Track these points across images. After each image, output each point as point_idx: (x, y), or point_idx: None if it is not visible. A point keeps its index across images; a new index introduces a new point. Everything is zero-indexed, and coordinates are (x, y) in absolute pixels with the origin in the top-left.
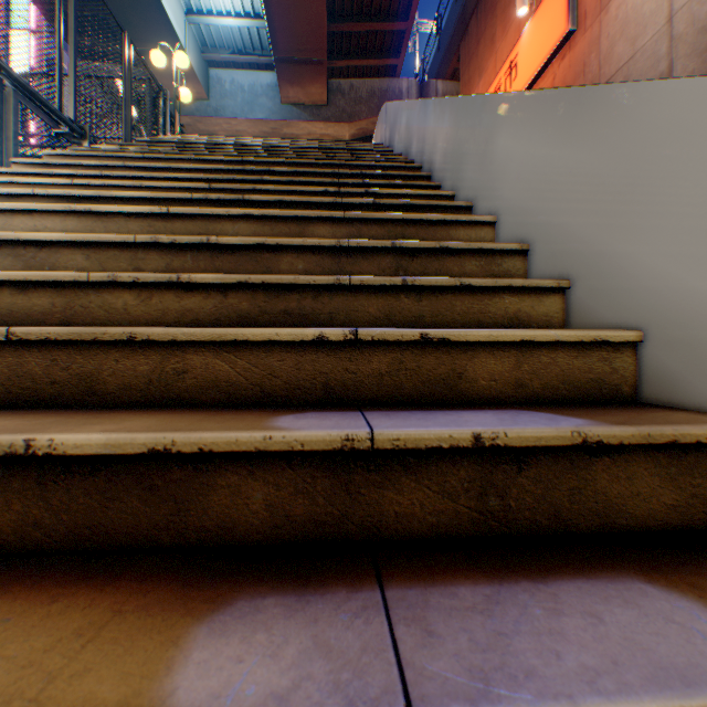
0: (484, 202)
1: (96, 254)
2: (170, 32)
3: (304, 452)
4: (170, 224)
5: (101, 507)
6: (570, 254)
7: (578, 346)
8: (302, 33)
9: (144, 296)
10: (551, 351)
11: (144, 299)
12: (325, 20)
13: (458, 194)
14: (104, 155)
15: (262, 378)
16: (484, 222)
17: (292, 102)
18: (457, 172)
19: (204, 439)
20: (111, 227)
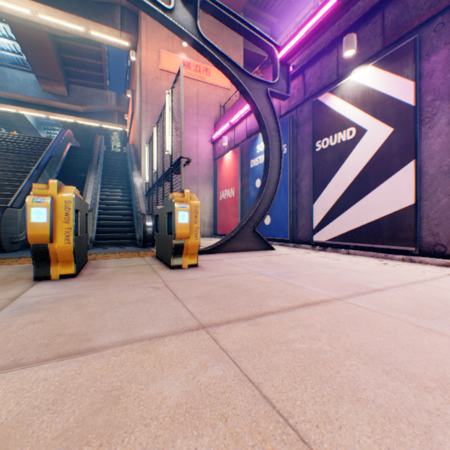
0: None
1: None
2: None
3: None
4: None
5: None
6: None
7: None
8: (49, 71)
9: None
10: None
11: None
12: (59, 70)
13: None
14: None
15: None
16: None
17: (49, 91)
18: None
19: None
20: None
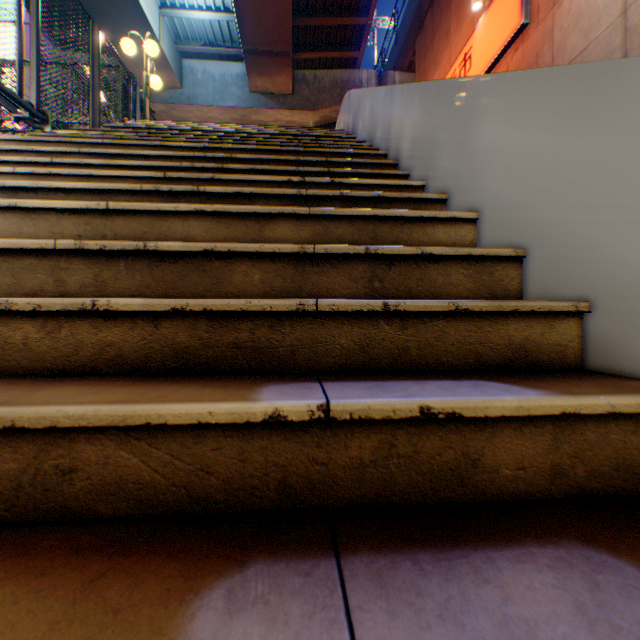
0: (462, 195)
1: (8, 263)
2: (145, 24)
3: None
4: (110, 221)
5: None
6: (590, 270)
7: (636, 415)
8: (269, 26)
9: (50, 326)
10: (601, 424)
11: (50, 331)
12: (290, 14)
13: (430, 185)
14: (61, 140)
15: (189, 474)
16: (465, 219)
17: (260, 91)
18: (429, 161)
19: None
20: (41, 224)
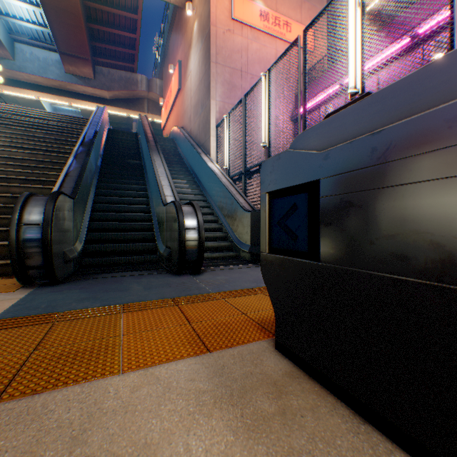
0: None
1: None
2: None
3: (22, 179)
4: (2, 152)
5: (0, 182)
6: None
7: None
8: (74, 45)
9: None
10: None
11: None
12: (87, 43)
13: None
14: None
15: (20, 176)
16: None
17: (72, 73)
18: None
19: (11, 177)
20: None
